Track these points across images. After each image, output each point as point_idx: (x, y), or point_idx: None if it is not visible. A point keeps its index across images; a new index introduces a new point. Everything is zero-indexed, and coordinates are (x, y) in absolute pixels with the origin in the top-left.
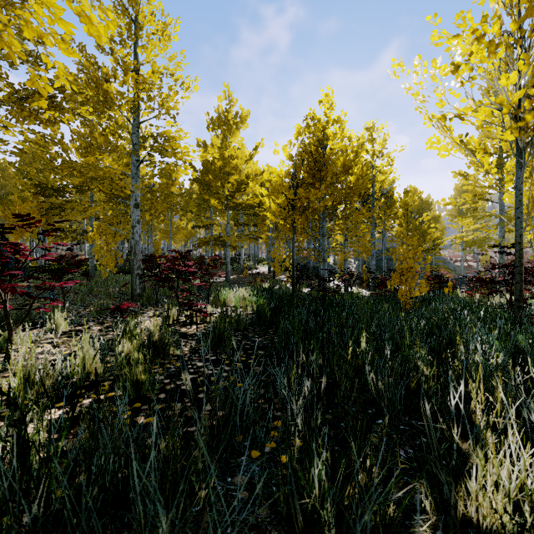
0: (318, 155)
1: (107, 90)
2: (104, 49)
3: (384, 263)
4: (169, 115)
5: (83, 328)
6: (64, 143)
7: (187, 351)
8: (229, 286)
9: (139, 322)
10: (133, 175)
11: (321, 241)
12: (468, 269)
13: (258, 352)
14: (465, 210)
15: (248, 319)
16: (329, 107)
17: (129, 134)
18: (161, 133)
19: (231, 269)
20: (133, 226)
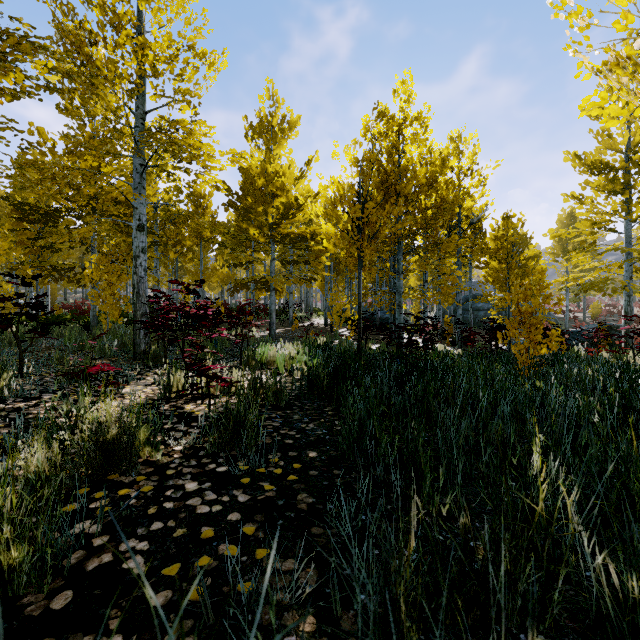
0: (389, 173)
1: (90, 55)
2: (90, 1)
3: (470, 313)
4: (188, 104)
5: (27, 405)
6: (56, 154)
7: (178, 453)
8: (270, 341)
9: (125, 394)
10: (135, 185)
11: (396, 281)
12: (572, 321)
13: (306, 454)
14: (570, 248)
15: (294, 389)
16: (407, 99)
17: (129, 126)
18: (173, 124)
19: (278, 320)
20: (136, 256)
